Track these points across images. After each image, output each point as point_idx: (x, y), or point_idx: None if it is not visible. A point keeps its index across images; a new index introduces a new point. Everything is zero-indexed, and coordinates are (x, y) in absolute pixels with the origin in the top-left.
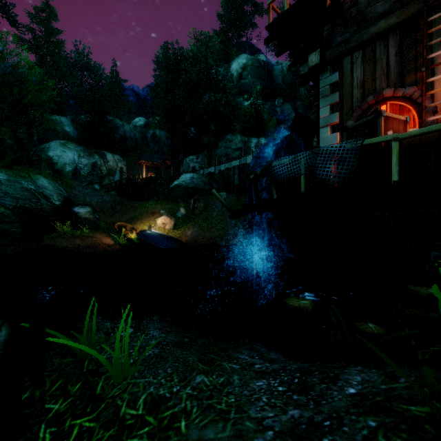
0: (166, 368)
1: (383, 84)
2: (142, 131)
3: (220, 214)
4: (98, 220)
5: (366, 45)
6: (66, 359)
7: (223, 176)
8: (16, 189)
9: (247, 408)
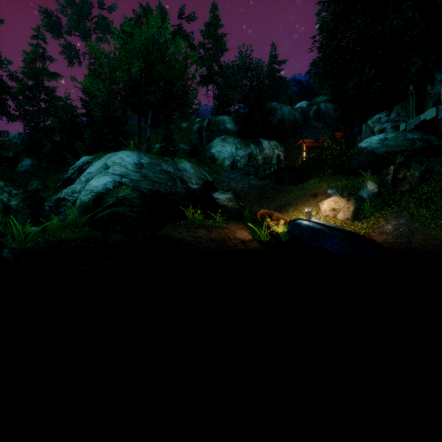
0: None
1: None
2: (302, 110)
3: None
4: (242, 209)
5: None
6: None
7: None
8: (155, 173)
9: None
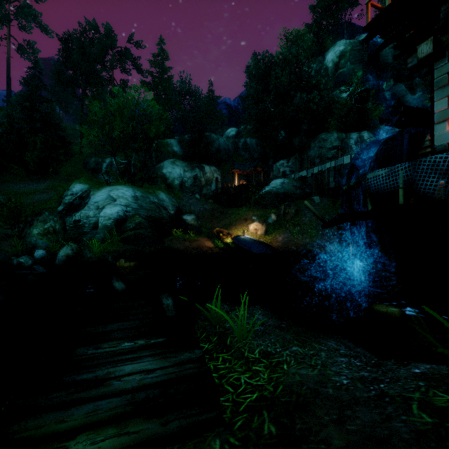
0: (270, 338)
1: None
2: (234, 141)
3: (312, 220)
4: (200, 225)
5: None
6: (205, 322)
7: (316, 179)
8: (146, 203)
9: (329, 367)
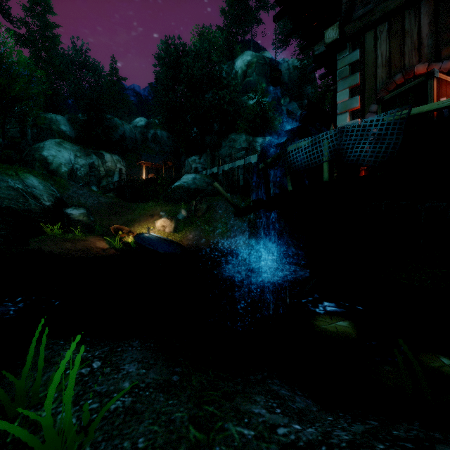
0: (137, 437)
1: (414, 60)
2: (142, 131)
3: (223, 216)
4: (94, 222)
5: (393, 15)
6: None
7: (227, 176)
8: (1, 188)
9: None
